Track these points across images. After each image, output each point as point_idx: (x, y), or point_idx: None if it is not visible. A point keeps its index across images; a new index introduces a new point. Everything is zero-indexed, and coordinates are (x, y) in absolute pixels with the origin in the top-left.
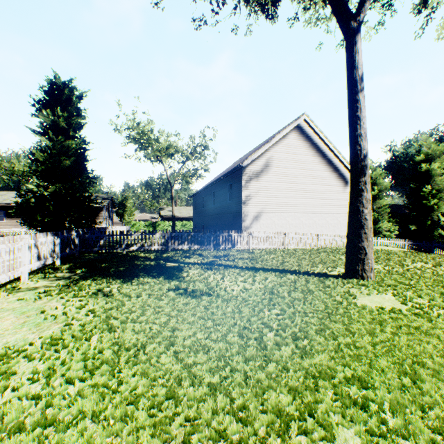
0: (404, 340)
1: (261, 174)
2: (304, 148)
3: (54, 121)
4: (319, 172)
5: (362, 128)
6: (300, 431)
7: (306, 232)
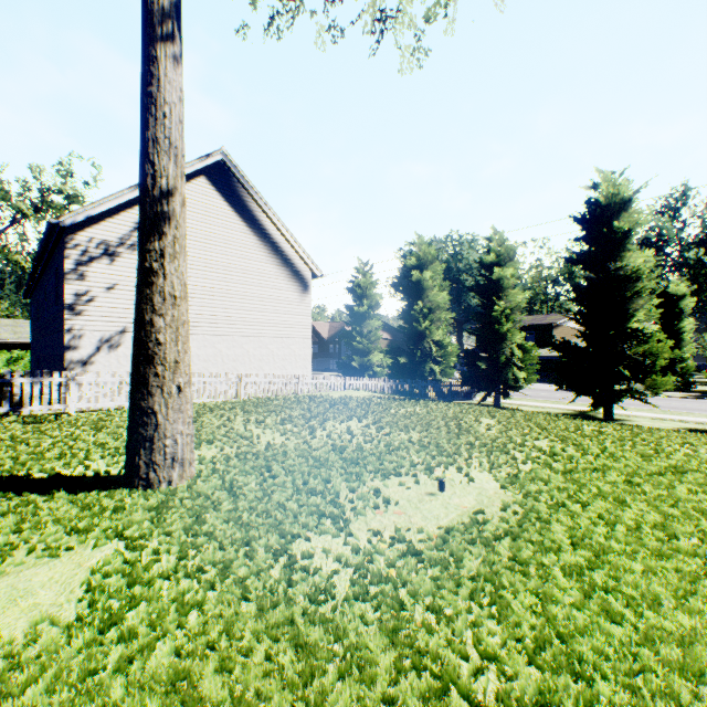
0: None
1: (123, 251)
2: (227, 214)
3: None
4: (256, 263)
5: (162, 126)
6: None
7: (231, 371)
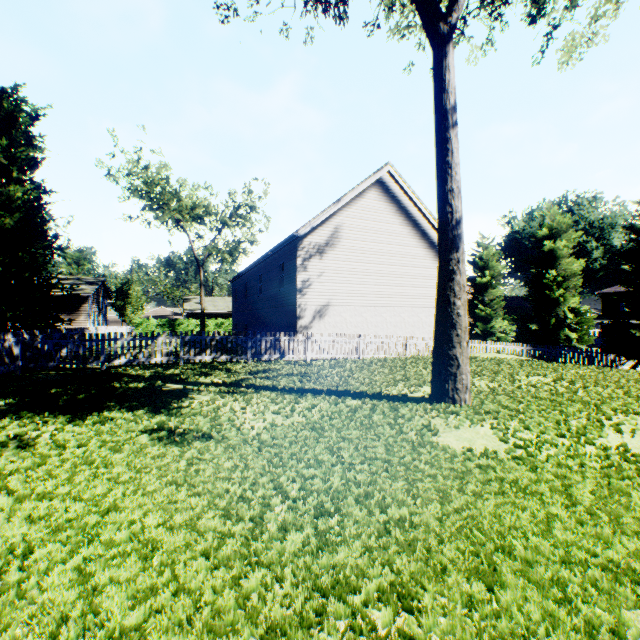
0: (490, 506)
1: (327, 249)
2: (389, 213)
3: None
4: (410, 248)
5: (454, 181)
6: None
7: (392, 334)
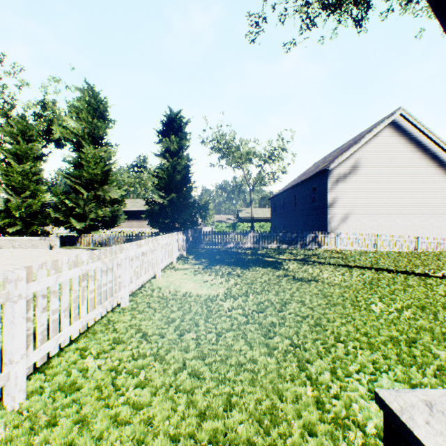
0: None
1: (349, 176)
2: (400, 144)
3: (169, 145)
4: (419, 169)
5: None
6: (406, 345)
7: (403, 235)
